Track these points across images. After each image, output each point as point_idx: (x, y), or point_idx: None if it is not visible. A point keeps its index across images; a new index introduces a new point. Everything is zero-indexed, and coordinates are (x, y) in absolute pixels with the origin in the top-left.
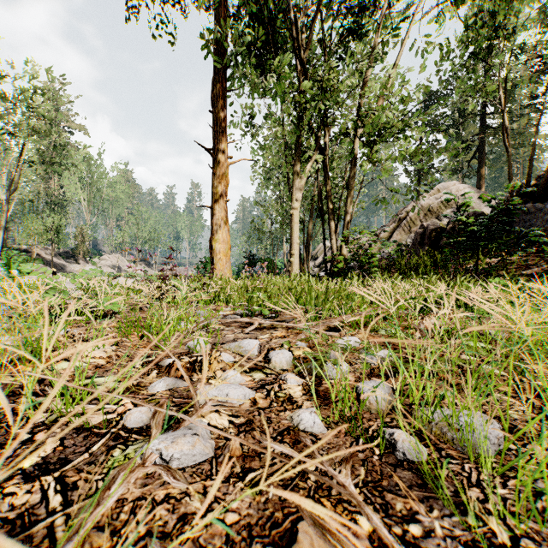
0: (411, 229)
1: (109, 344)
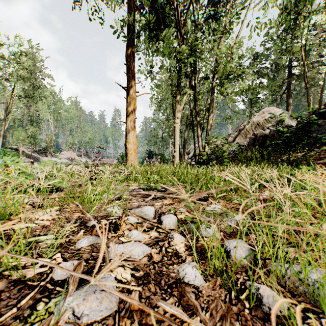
0: (247, 136)
1: (54, 210)
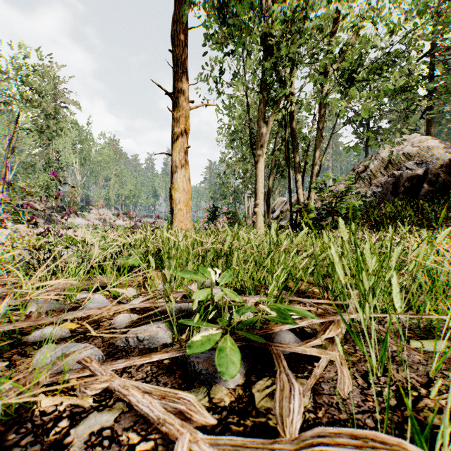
0: (371, 182)
1: None
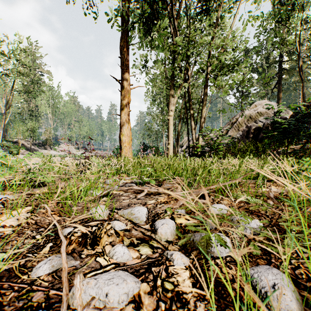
0: (239, 129)
1: (26, 211)
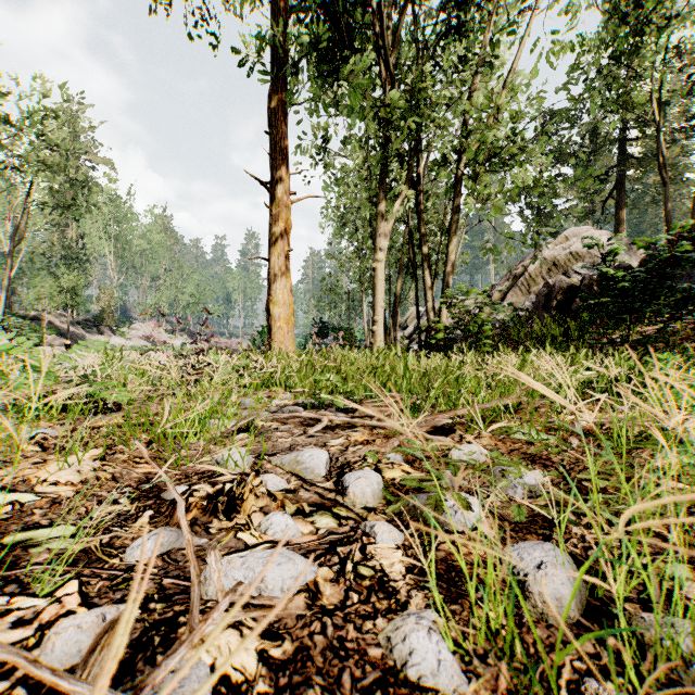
0: (530, 289)
1: (91, 458)
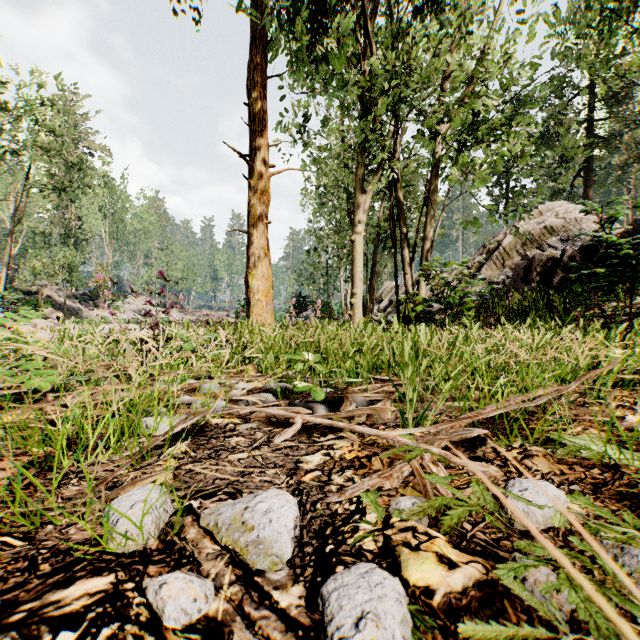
0: (505, 263)
1: None
